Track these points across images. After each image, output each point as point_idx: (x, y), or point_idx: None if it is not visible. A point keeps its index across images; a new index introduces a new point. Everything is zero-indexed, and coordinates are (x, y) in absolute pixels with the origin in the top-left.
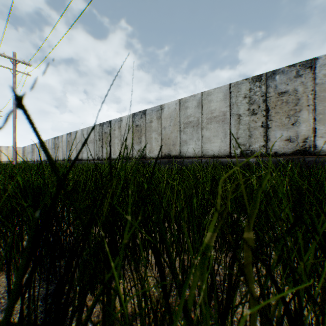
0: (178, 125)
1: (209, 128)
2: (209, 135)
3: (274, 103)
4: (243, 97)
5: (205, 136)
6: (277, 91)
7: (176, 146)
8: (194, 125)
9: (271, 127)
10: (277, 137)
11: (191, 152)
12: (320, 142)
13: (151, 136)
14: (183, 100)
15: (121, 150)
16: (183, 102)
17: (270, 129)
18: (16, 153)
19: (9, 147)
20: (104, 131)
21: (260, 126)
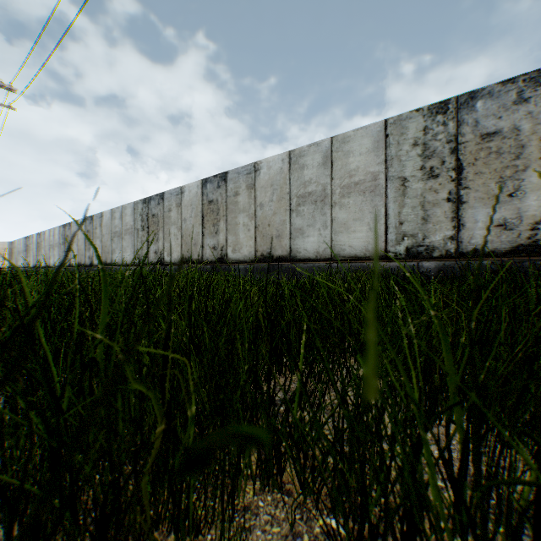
0: (287, 200)
1: (345, 204)
2: (345, 218)
3: (473, 154)
4: (411, 144)
5: (337, 219)
6: (480, 131)
7: (283, 239)
8: (318, 198)
9: (467, 201)
10: (479, 220)
11: (311, 250)
12: None
13: (237, 221)
14: (296, 152)
15: (183, 246)
16: (295, 156)
17: (464, 205)
18: None
19: None
20: (152, 212)
21: (444, 199)
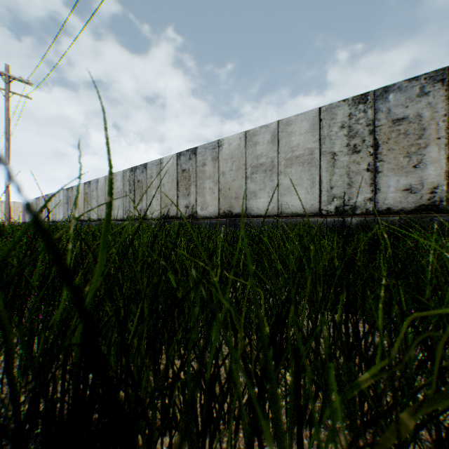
0: (243, 169)
1: (288, 173)
2: (288, 184)
3: (386, 135)
4: (339, 126)
5: (282, 185)
6: (391, 117)
7: (240, 200)
8: (267, 168)
9: (382, 171)
10: (391, 185)
11: (262, 209)
12: None
13: (204, 186)
14: (251, 132)
15: (162, 205)
16: (250, 135)
17: (380, 174)
18: (10, 210)
19: (4, 202)
20: (137, 178)
21: (364, 169)
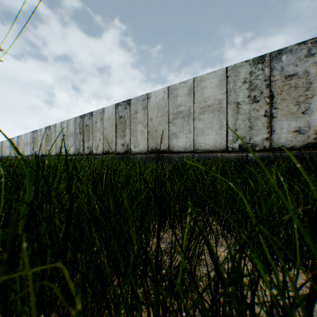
0: (166, 116)
1: (202, 118)
2: (202, 127)
3: (280, 88)
4: (242, 82)
5: (197, 127)
6: (284, 74)
7: (164, 139)
8: (185, 115)
9: (277, 116)
10: (283, 128)
11: (181, 146)
12: None
13: (136, 129)
14: (172, 87)
15: (104, 144)
16: (172, 89)
17: (275, 119)
18: None
19: None
20: (85, 123)
21: (262, 115)
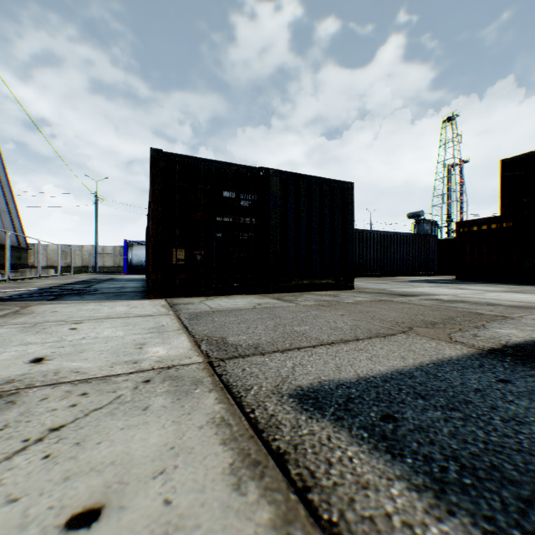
0: None
1: None
2: None
3: None
4: None
5: None
6: None
7: None
8: None
9: None
10: None
11: None
12: (37, 264)
13: None
14: None
15: None
16: None
17: None
18: None
19: None
20: None
21: None
